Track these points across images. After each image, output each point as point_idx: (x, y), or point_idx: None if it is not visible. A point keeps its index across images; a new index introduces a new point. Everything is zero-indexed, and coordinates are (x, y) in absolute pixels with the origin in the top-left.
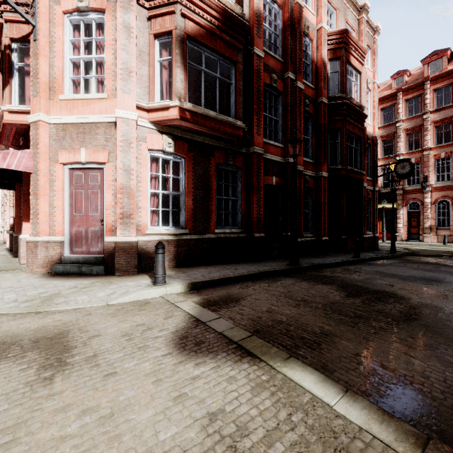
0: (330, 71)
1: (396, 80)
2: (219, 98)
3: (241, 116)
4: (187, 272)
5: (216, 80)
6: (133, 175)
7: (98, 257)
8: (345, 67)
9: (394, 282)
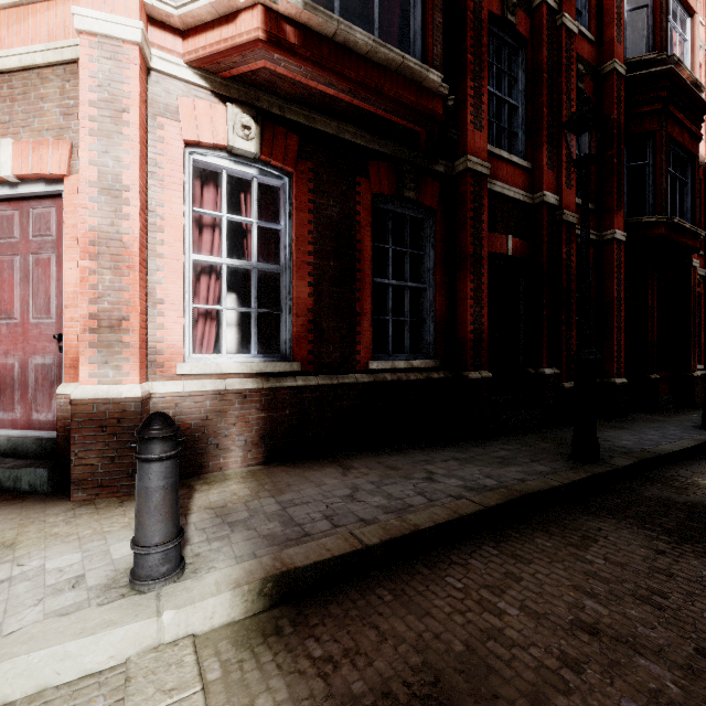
0: (627, 8)
1: None
2: (381, 20)
3: (439, 64)
4: (285, 492)
5: None
6: (129, 203)
7: (42, 441)
8: None
9: None
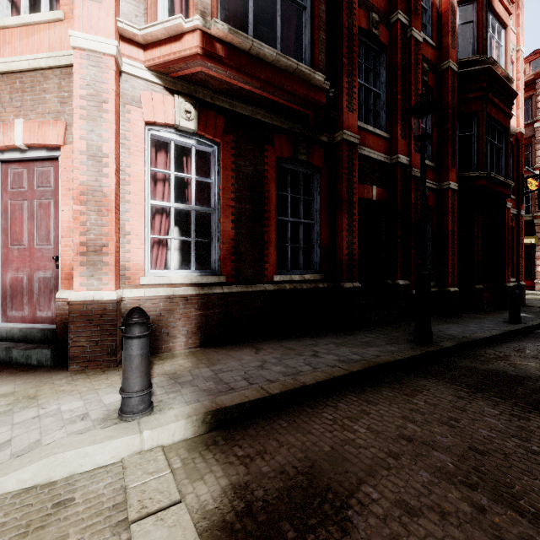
0: (459, 22)
1: (531, 63)
2: (282, 36)
3: (322, 67)
4: (216, 364)
5: None
6: (108, 166)
7: (45, 331)
8: (486, 13)
9: None
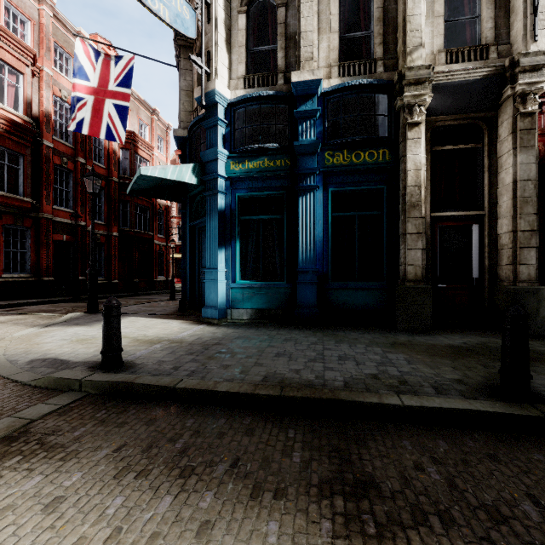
0: (122, 157)
1: None
2: (8, 177)
3: (30, 193)
4: None
5: (4, 165)
6: None
7: None
8: (134, 157)
9: (129, 300)
